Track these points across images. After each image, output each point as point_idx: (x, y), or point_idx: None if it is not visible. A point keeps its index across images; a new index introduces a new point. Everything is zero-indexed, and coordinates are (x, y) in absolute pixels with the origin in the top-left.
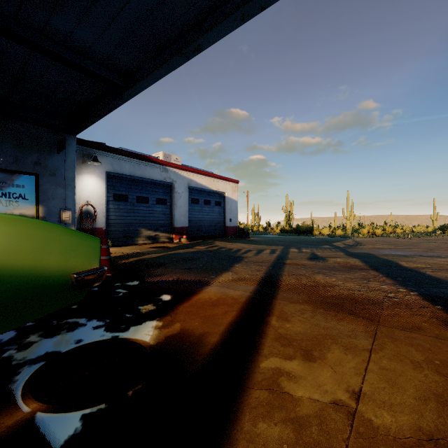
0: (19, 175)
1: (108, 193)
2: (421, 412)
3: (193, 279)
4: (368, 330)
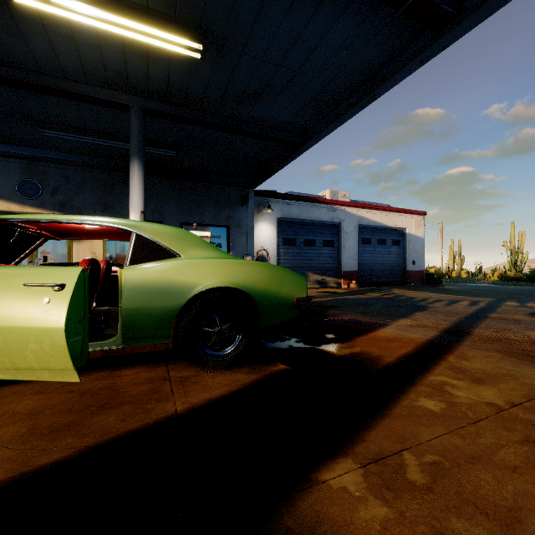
0: (217, 228)
1: (279, 238)
2: None
3: (368, 321)
4: None
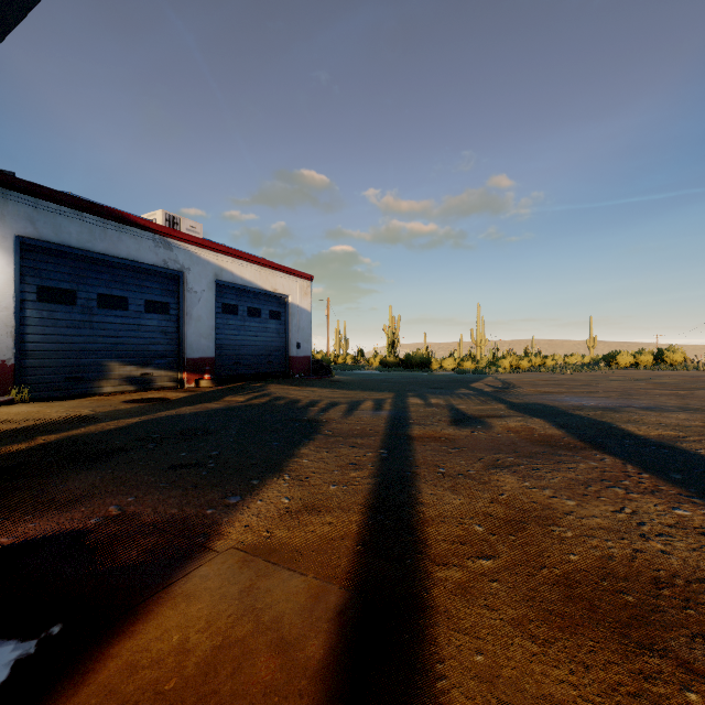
0: None
1: (24, 284)
2: None
3: (169, 517)
4: None
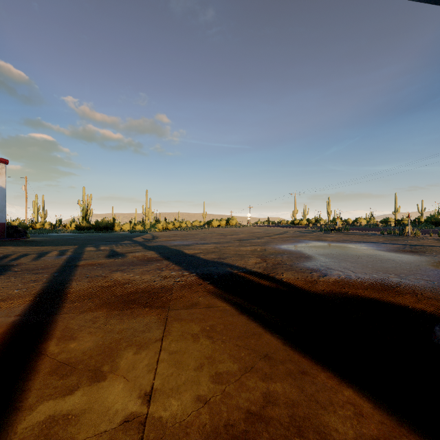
0: None
1: None
2: (199, 381)
3: None
4: (161, 319)
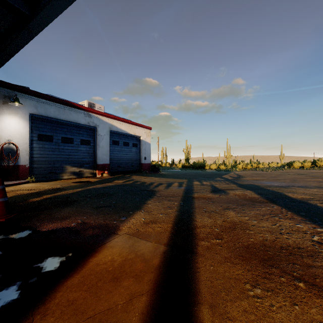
0: None
1: (33, 133)
2: None
3: (100, 223)
4: None
